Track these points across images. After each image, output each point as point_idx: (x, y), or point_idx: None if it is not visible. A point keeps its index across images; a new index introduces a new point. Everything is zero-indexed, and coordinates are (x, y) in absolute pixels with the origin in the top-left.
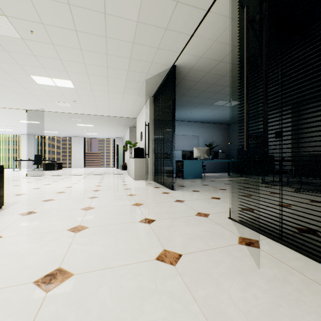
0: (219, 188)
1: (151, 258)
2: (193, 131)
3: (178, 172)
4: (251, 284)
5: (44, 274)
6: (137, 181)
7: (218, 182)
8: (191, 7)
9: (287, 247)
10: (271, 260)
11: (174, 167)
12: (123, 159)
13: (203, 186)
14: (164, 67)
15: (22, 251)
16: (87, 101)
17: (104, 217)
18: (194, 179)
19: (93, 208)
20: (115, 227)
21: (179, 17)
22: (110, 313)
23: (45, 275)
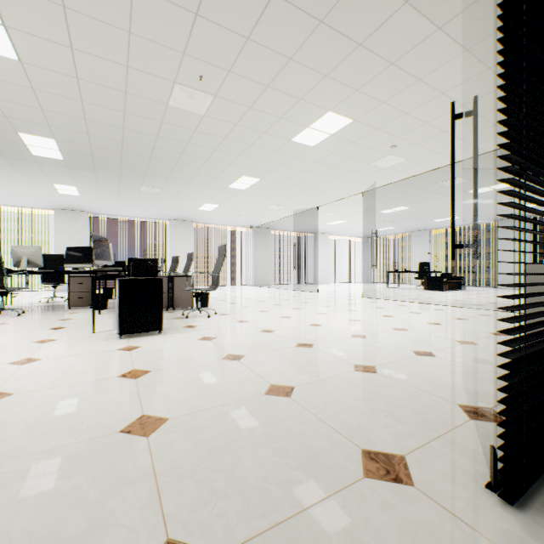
0: None
1: None
2: None
3: None
4: None
5: None
6: None
7: None
8: None
9: None
10: None
11: None
12: None
13: None
14: None
15: None
16: (413, 133)
17: (42, 404)
18: None
19: (134, 377)
20: None
21: None
22: None
23: None
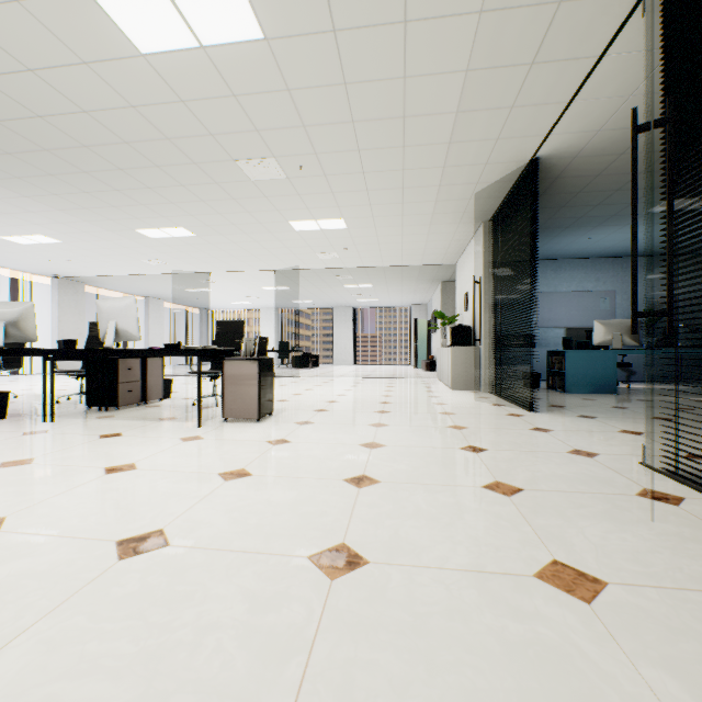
0: (654, 416)
1: (475, 485)
2: (597, 280)
3: (553, 377)
4: (625, 530)
5: (350, 476)
6: (456, 392)
7: (660, 405)
8: (561, 62)
9: None
10: (688, 520)
11: (545, 366)
12: (428, 348)
13: (611, 410)
14: (513, 165)
15: (319, 456)
16: (365, 246)
17: (404, 437)
18: (593, 394)
19: (385, 425)
20: (422, 450)
21: (537, 84)
22: (426, 512)
23: (352, 477)
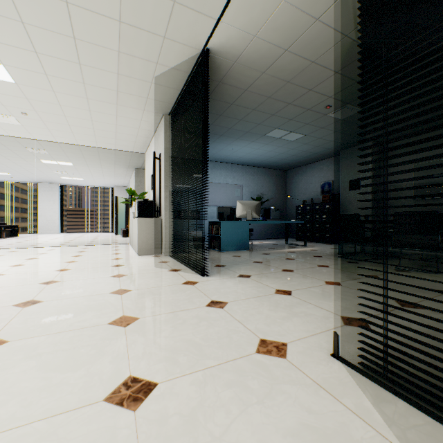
0: (282, 269)
1: None
2: (234, 177)
3: (213, 240)
4: None
5: None
6: (142, 257)
7: (277, 257)
8: None
9: None
10: None
11: (206, 232)
12: (127, 219)
13: (255, 266)
14: (188, 51)
15: None
16: (50, 115)
17: (4, 385)
18: (237, 251)
19: None
20: None
21: None
22: None
23: None
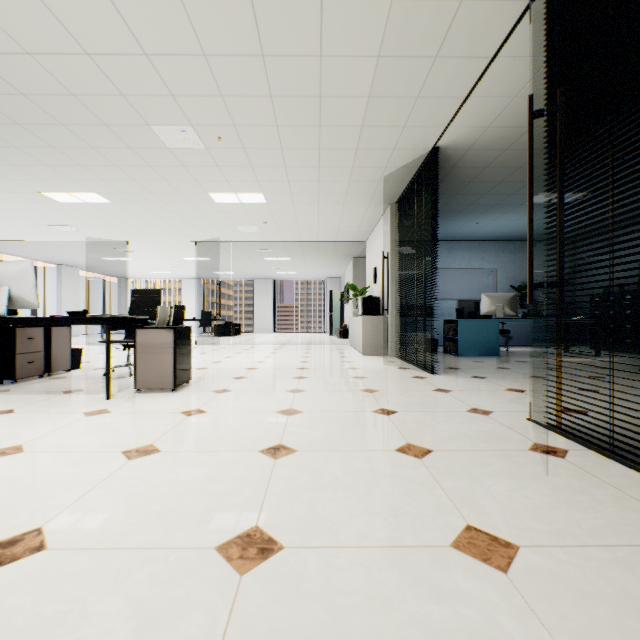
0: (531, 375)
1: (388, 449)
2: (482, 259)
3: (448, 342)
4: (526, 487)
5: (267, 447)
6: (367, 357)
7: (534, 365)
8: (461, 59)
9: (619, 462)
10: (574, 472)
11: (441, 333)
12: (341, 317)
13: (497, 371)
14: (417, 153)
15: (235, 426)
16: (284, 221)
17: (320, 402)
18: (481, 357)
19: (303, 391)
20: (338, 415)
21: (440, 77)
22: (342, 481)
23: (268, 447)
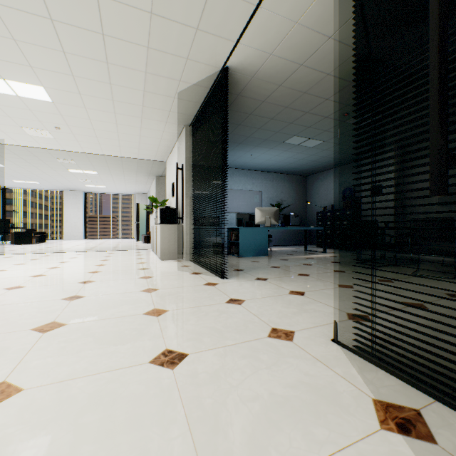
0: (299, 273)
1: None
2: (253, 184)
3: (232, 246)
4: None
5: None
6: (164, 262)
7: (294, 262)
8: None
9: None
10: None
11: (225, 238)
12: (147, 226)
13: (273, 270)
14: (209, 70)
15: None
16: (80, 129)
17: (74, 352)
18: (256, 257)
19: (60, 325)
20: (88, 387)
21: None
22: None
23: None
